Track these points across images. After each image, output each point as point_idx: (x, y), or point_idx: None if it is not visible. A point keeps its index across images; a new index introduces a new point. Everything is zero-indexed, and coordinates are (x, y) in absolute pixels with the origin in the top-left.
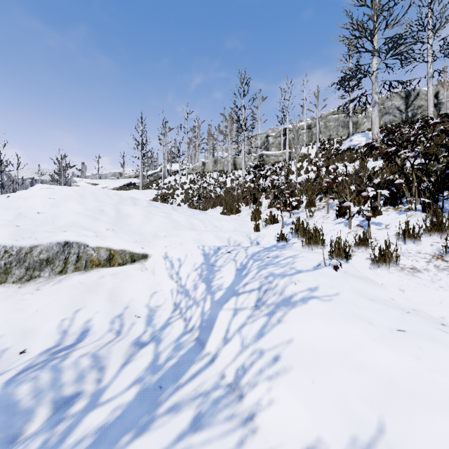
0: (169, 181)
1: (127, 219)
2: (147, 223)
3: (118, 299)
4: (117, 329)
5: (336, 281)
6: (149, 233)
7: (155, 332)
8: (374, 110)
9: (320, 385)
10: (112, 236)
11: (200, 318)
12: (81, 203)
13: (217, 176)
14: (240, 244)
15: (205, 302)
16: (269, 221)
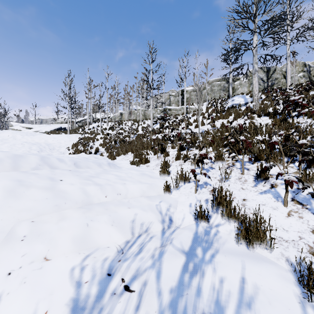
0: (93, 127)
1: None
2: (6, 207)
3: None
4: None
5: None
6: None
7: None
8: (254, 77)
9: None
10: None
11: None
12: None
13: (131, 124)
14: (149, 228)
15: None
16: (179, 180)
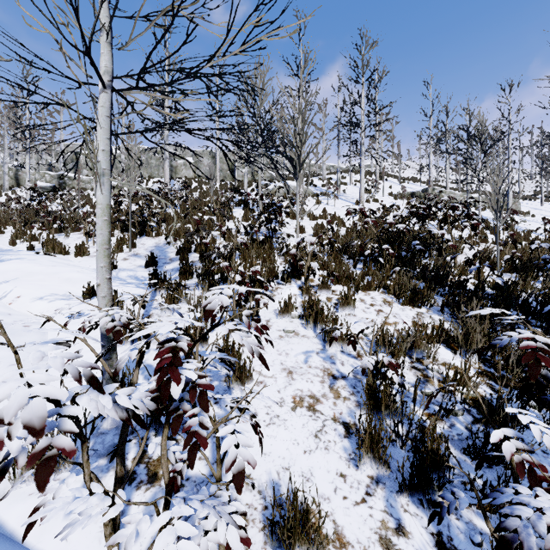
0: None
1: None
2: None
3: None
4: None
5: (43, 258)
6: None
7: None
8: (166, 163)
9: (0, 276)
10: None
11: None
12: None
13: None
14: None
15: None
16: (29, 239)
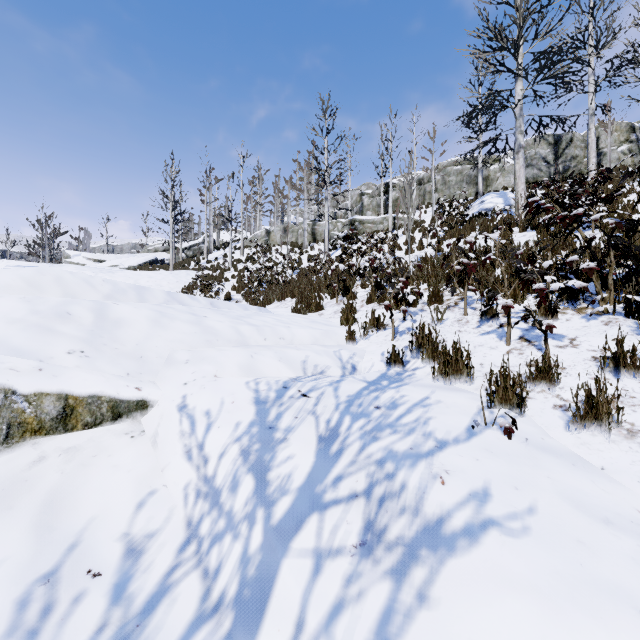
0: (215, 257)
1: (117, 330)
2: (156, 335)
3: (60, 521)
4: (29, 625)
5: (519, 468)
6: (158, 355)
7: (125, 628)
8: (518, 158)
9: None
10: (78, 367)
11: (239, 574)
12: (26, 299)
13: (288, 251)
14: (325, 371)
15: (251, 526)
16: (370, 326)
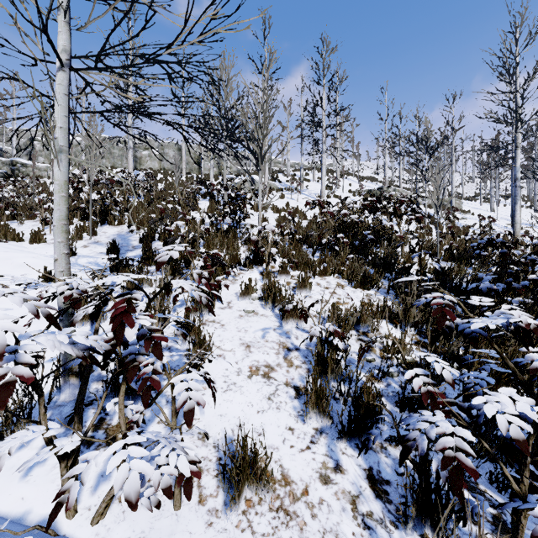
0: None
1: None
2: None
3: None
4: None
5: None
6: None
7: None
8: (129, 153)
9: None
10: None
11: None
12: None
13: None
14: None
15: None
16: None
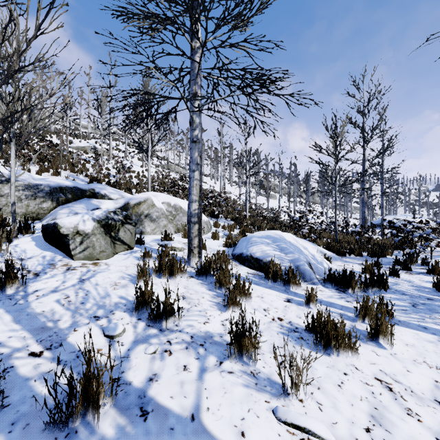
0: None
1: None
2: None
3: None
4: None
5: None
6: None
7: None
8: None
9: None
10: None
11: None
12: None
13: None
14: None
15: None
16: None
